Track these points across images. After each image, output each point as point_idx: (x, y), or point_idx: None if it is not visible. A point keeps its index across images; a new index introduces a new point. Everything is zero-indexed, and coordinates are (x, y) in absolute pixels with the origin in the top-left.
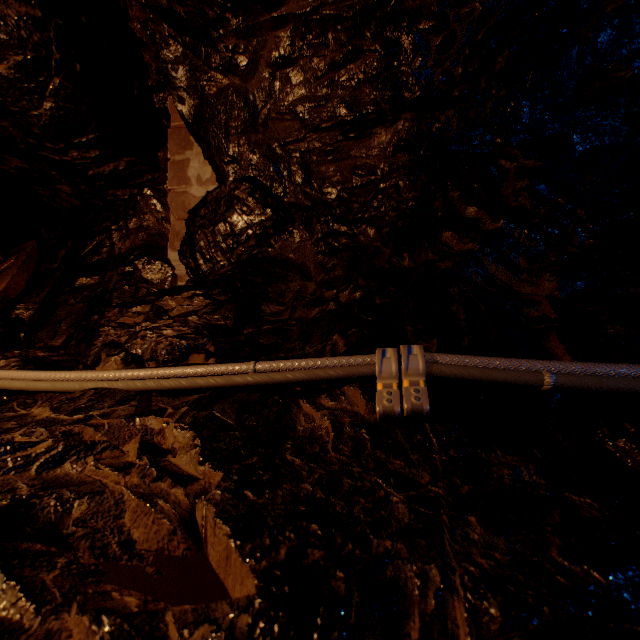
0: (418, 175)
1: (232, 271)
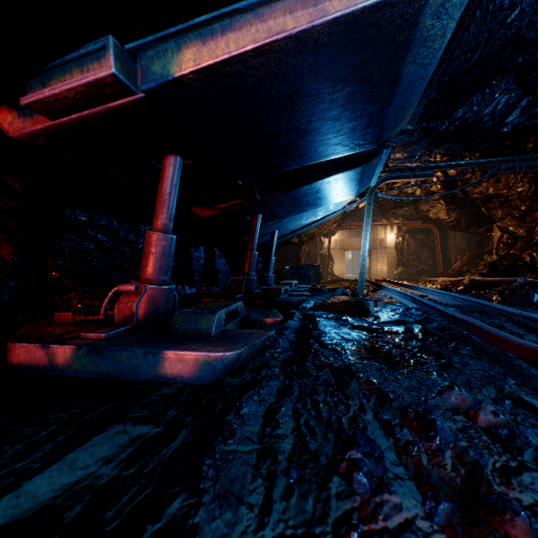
0: (536, 228)
1: (499, 258)
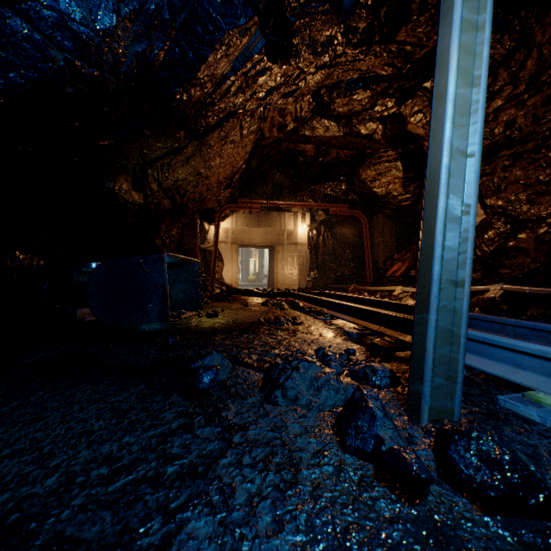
0: None
1: (489, 255)
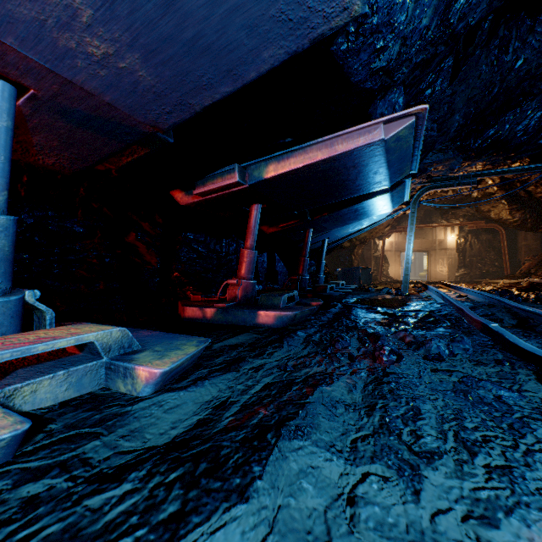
0: None
1: None
